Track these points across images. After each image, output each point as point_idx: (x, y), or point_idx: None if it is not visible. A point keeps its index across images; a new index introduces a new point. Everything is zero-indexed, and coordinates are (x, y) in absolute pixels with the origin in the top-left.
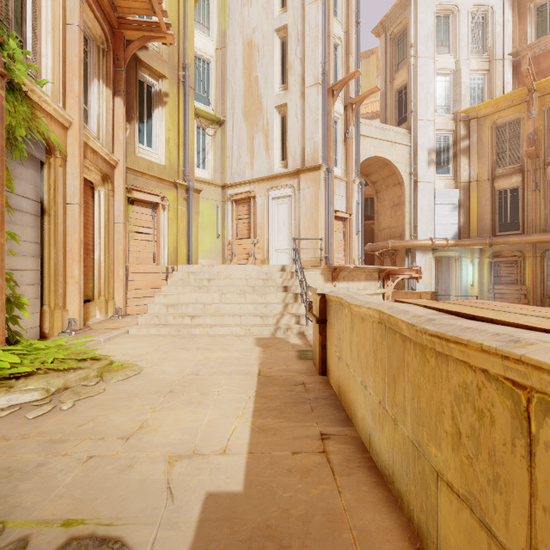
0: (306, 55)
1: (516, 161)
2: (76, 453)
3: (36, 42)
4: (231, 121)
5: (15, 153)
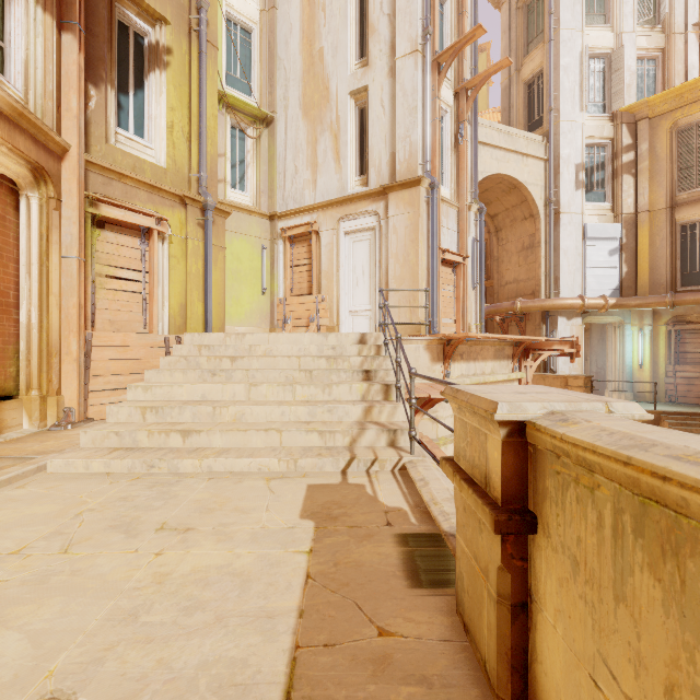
0: (397, 8)
1: None
2: None
3: None
4: (283, 119)
5: None
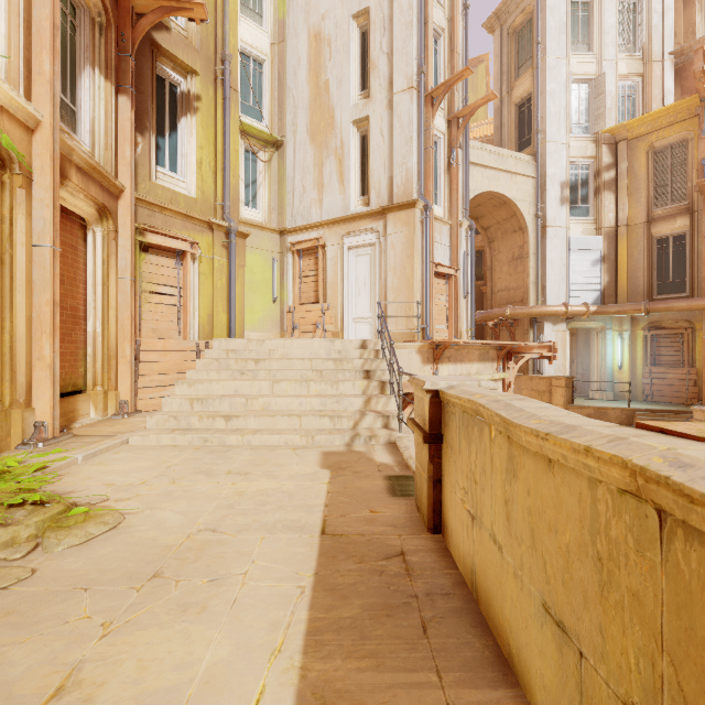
0: (395, 48)
1: (682, 197)
2: None
3: None
4: (292, 143)
5: None
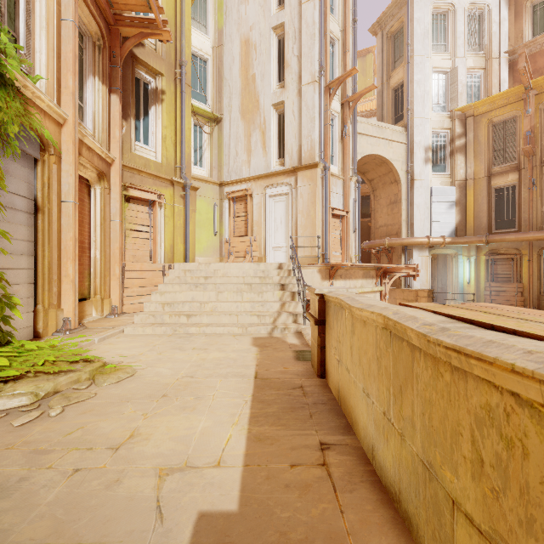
0: (303, 53)
1: (513, 158)
2: (62, 465)
3: (30, 37)
4: (228, 119)
5: (7, 150)
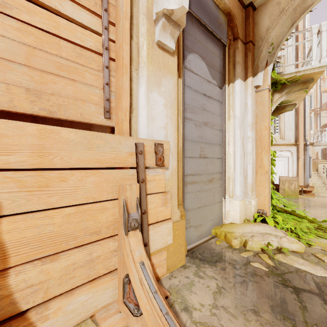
0: None
1: None
2: None
3: None
4: None
5: None
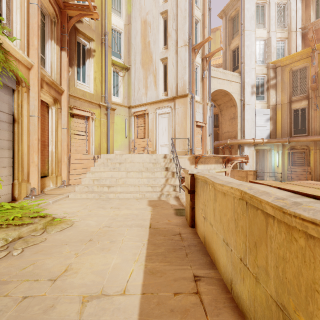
0: (179, 28)
1: (304, 92)
2: (15, 293)
3: (9, 14)
4: (134, 68)
5: None
